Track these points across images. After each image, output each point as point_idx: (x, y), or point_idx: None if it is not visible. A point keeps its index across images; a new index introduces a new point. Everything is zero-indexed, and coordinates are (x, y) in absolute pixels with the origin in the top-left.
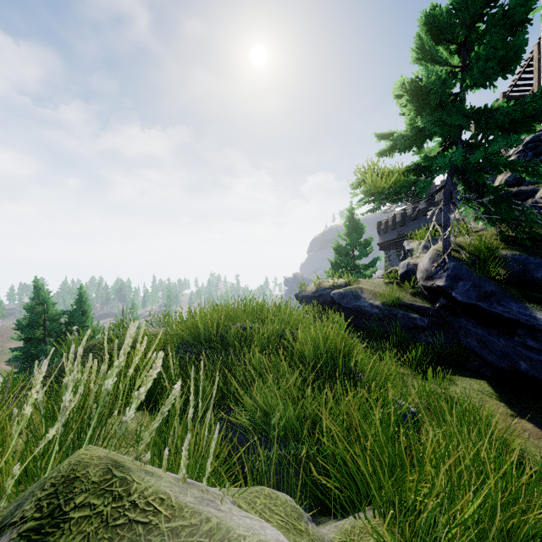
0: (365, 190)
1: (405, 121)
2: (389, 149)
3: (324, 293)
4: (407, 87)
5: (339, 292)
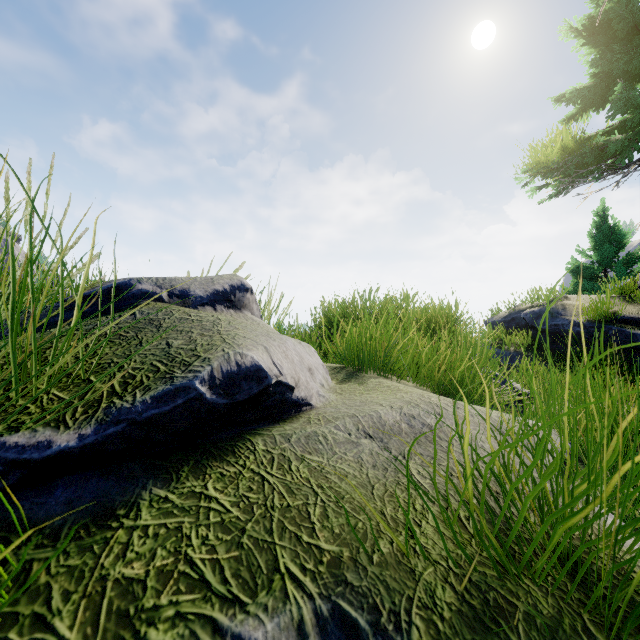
0: (524, 169)
1: (588, 69)
2: (580, 110)
3: (517, 316)
4: (583, 26)
5: (531, 311)
